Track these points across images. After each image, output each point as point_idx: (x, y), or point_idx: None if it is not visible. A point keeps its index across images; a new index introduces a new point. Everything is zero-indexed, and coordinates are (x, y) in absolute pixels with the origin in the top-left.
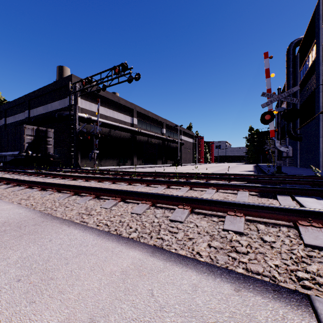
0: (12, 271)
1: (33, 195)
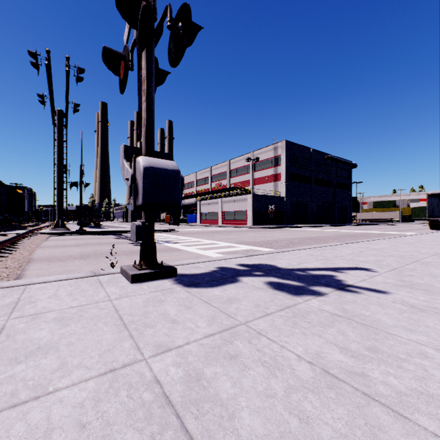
0: (67, 238)
1: (29, 241)
